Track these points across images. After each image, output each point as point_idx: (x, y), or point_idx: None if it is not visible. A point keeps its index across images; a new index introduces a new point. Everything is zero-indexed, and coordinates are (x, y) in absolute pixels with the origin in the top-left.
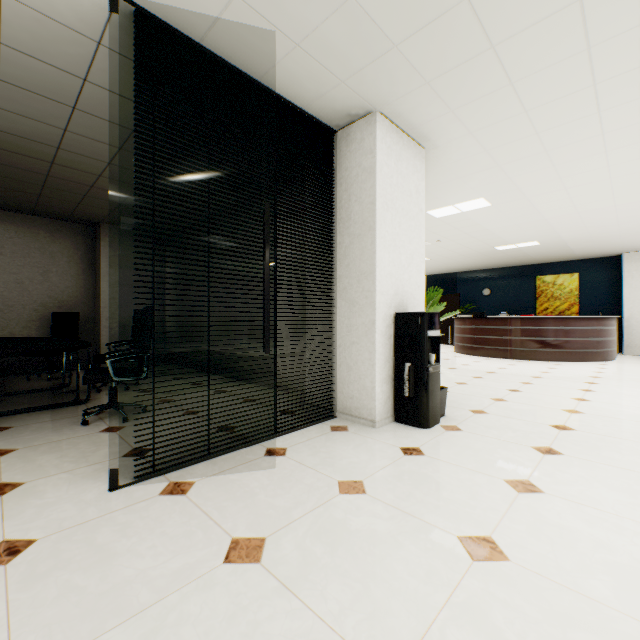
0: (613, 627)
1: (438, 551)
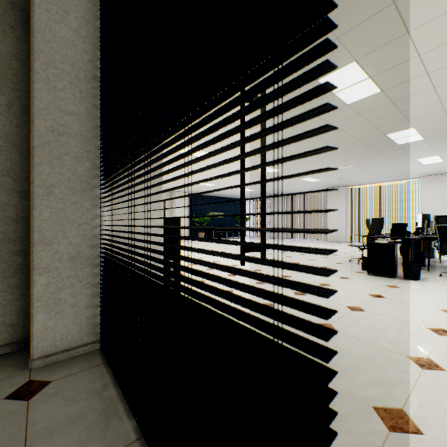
0: (353, 318)
1: (335, 337)
